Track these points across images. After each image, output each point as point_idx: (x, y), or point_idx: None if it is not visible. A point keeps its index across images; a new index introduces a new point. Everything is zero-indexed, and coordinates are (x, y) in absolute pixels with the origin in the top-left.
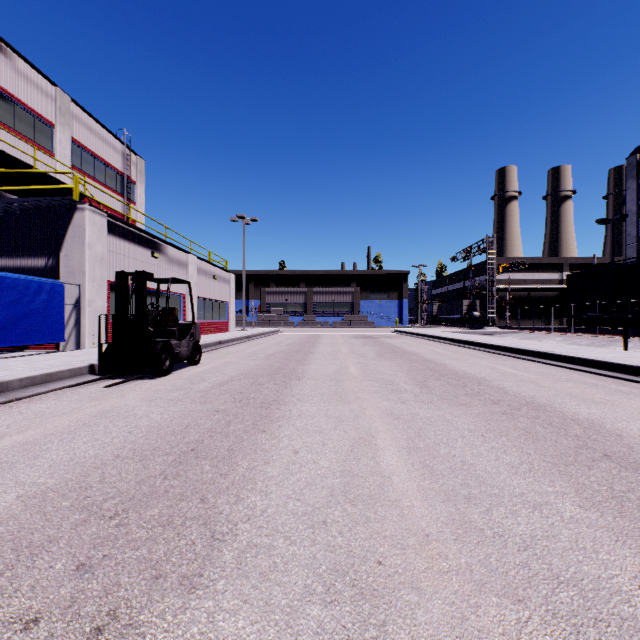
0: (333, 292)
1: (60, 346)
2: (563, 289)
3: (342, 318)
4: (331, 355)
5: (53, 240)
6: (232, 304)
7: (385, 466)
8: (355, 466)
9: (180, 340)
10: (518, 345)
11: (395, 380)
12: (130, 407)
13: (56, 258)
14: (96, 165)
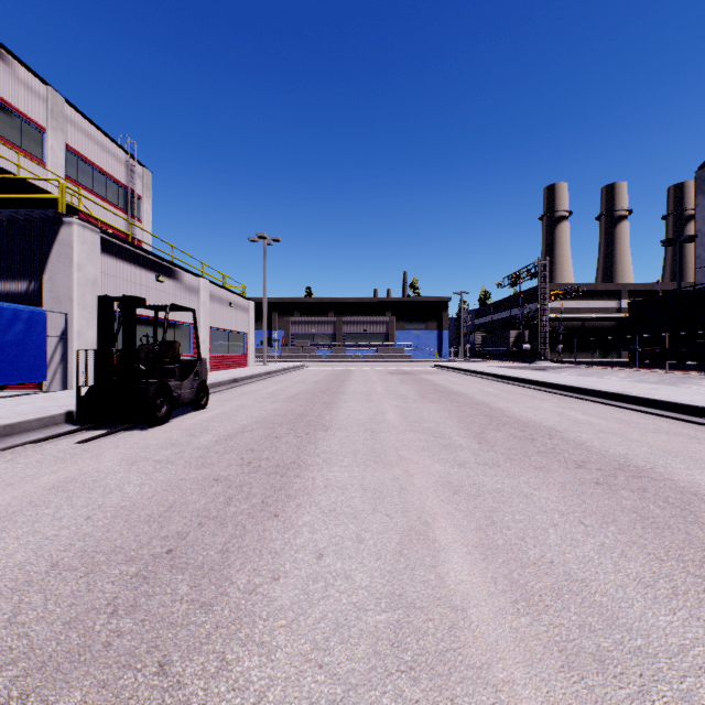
0: (365, 322)
1: (43, 386)
2: (621, 319)
3: (375, 351)
4: (364, 396)
5: (35, 260)
6: (251, 335)
7: (453, 585)
8: (408, 585)
9: (181, 380)
10: (583, 384)
11: (445, 431)
12: (102, 474)
13: (39, 281)
14: (95, 176)
